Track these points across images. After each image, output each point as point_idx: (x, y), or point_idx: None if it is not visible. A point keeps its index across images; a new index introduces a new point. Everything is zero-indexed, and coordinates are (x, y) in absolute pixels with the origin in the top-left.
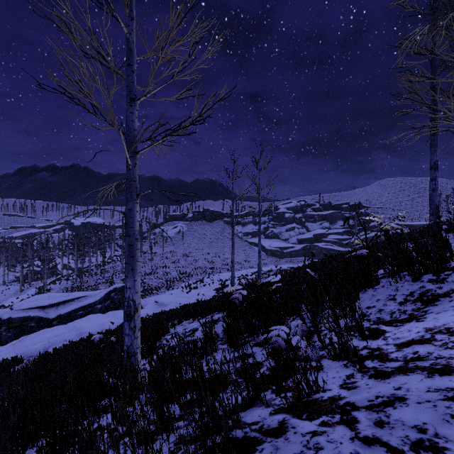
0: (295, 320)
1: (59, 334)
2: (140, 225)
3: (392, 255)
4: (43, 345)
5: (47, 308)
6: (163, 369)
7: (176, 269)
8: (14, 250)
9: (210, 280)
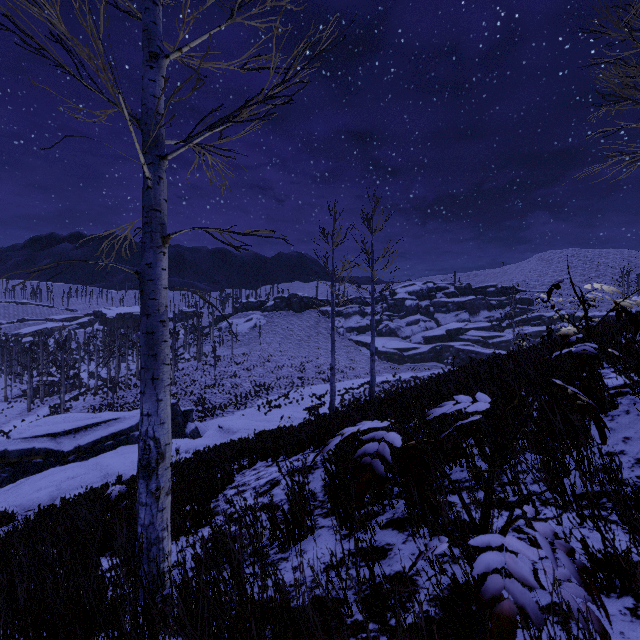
0: (457, 472)
1: (75, 476)
2: (198, 317)
3: (639, 354)
4: (50, 493)
5: (61, 436)
6: (208, 582)
7: (250, 379)
8: (21, 352)
9: (298, 395)
